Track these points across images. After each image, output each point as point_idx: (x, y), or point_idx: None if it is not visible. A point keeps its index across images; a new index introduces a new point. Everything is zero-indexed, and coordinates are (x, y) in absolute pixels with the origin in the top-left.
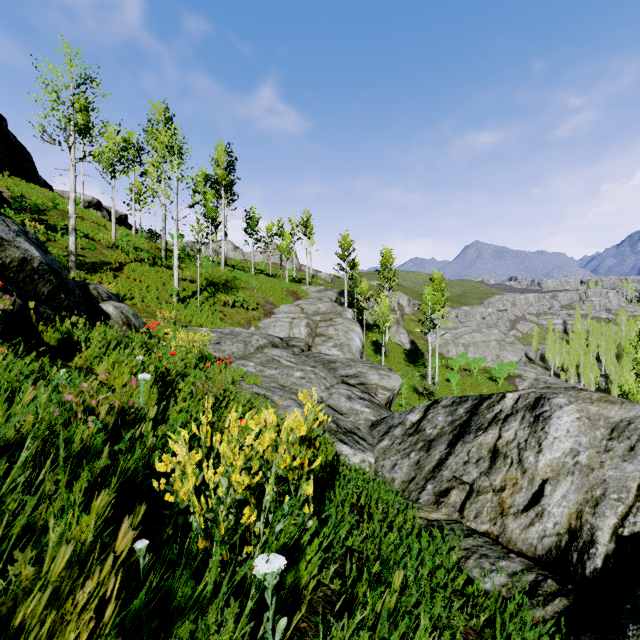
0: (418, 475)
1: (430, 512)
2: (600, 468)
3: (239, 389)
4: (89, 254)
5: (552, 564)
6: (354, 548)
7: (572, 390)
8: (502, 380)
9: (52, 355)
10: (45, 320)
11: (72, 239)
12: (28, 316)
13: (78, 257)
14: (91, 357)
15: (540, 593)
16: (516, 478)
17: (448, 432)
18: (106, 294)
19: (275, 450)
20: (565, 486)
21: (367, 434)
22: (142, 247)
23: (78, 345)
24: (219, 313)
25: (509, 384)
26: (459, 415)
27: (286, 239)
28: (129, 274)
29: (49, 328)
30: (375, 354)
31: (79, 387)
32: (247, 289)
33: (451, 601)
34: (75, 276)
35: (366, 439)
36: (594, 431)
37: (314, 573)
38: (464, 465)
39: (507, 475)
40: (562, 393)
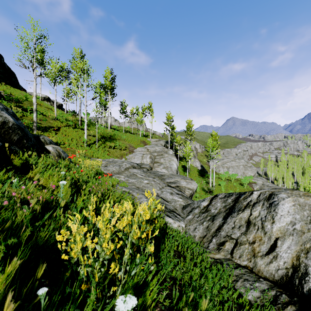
0: (208, 234)
1: (215, 254)
2: (308, 232)
3: (115, 189)
4: (43, 122)
5: (284, 285)
6: (176, 277)
7: (288, 190)
8: (246, 185)
9: (18, 171)
10: (15, 153)
11: (34, 115)
12: (5, 151)
13: (38, 124)
14: (38, 172)
15: (279, 302)
16: (261, 236)
17: (223, 211)
18: (49, 141)
19: (131, 226)
20: (289, 241)
21: (181, 212)
22: (69, 119)
23: (31, 166)
24: (107, 151)
25: (249, 186)
26: (228, 203)
27: (140, 115)
28: (63, 132)
29: (16, 157)
30: (183, 172)
31: (20, 188)
32: (121, 140)
33: (231, 308)
34: (36, 133)
35: (180, 215)
36: (303, 212)
37: (154, 297)
38: (232, 229)
39: (256, 235)
40: (283, 191)
